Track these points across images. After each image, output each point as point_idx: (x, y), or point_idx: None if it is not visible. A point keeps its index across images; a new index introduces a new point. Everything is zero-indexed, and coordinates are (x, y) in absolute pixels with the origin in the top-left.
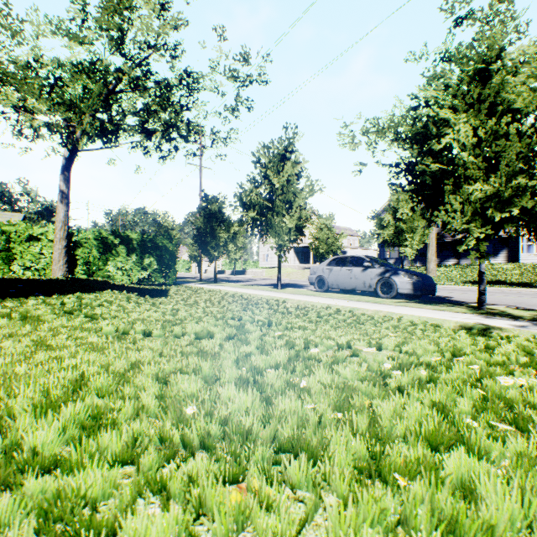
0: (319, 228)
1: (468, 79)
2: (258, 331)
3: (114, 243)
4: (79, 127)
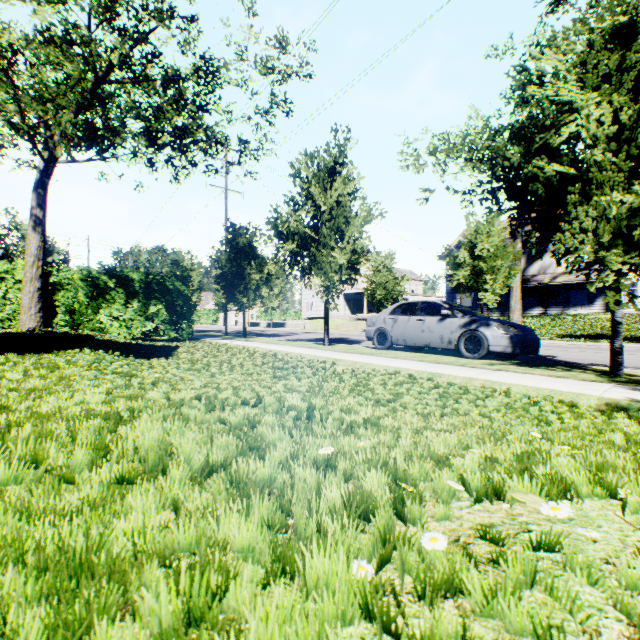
0: (376, 269)
1: (603, 39)
2: (284, 441)
3: (108, 285)
4: (56, 128)
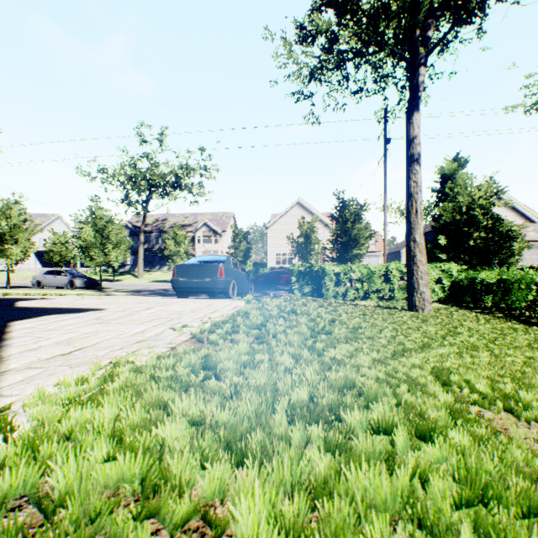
0: (55, 242)
1: (91, 215)
2: None
3: None
4: None
